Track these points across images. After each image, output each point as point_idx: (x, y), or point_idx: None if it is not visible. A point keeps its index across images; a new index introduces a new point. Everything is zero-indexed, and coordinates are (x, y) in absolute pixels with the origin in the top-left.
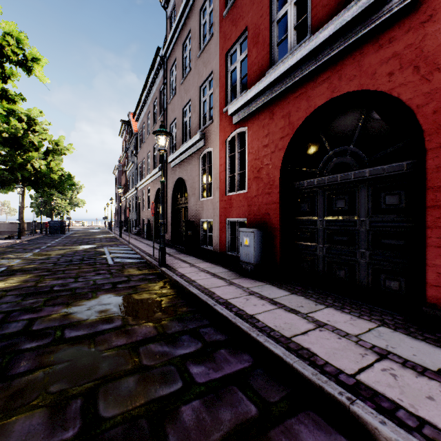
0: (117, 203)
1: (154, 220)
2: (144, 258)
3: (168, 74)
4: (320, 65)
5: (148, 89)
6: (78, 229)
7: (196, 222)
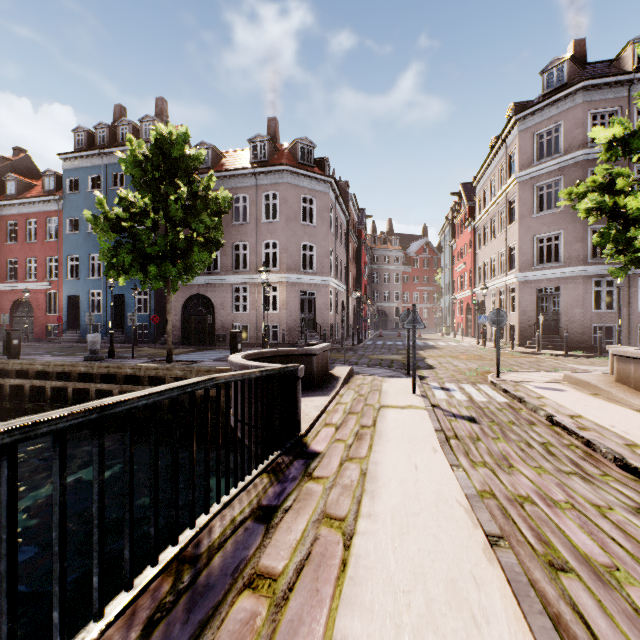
0: None
1: None
2: None
3: None
4: (20, 289)
5: None
6: None
7: None
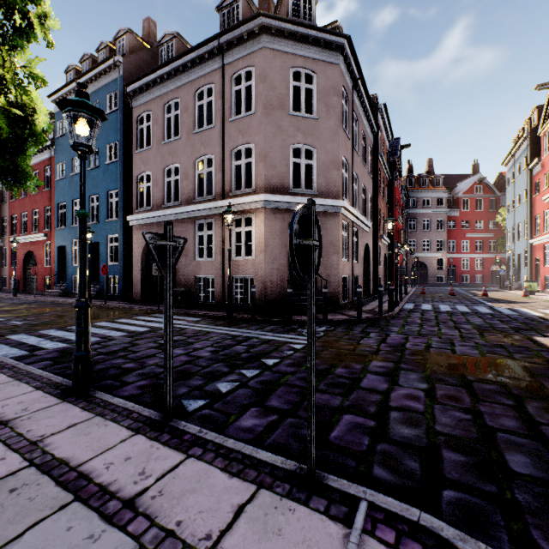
0: None
1: None
2: None
3: None
4: (28, 242)
5: None
6: None
7: (1, 277)
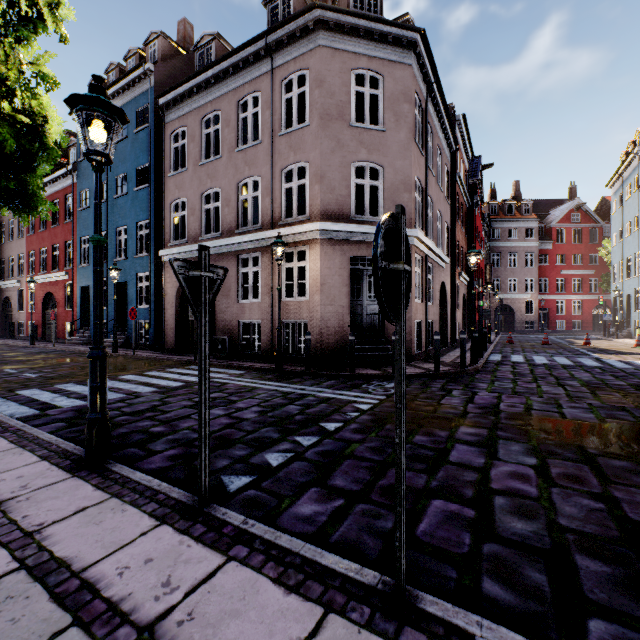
0: None
1: None
2: None
3: None
4: (48, 282)
5: None
6: None
7: (17, 323)
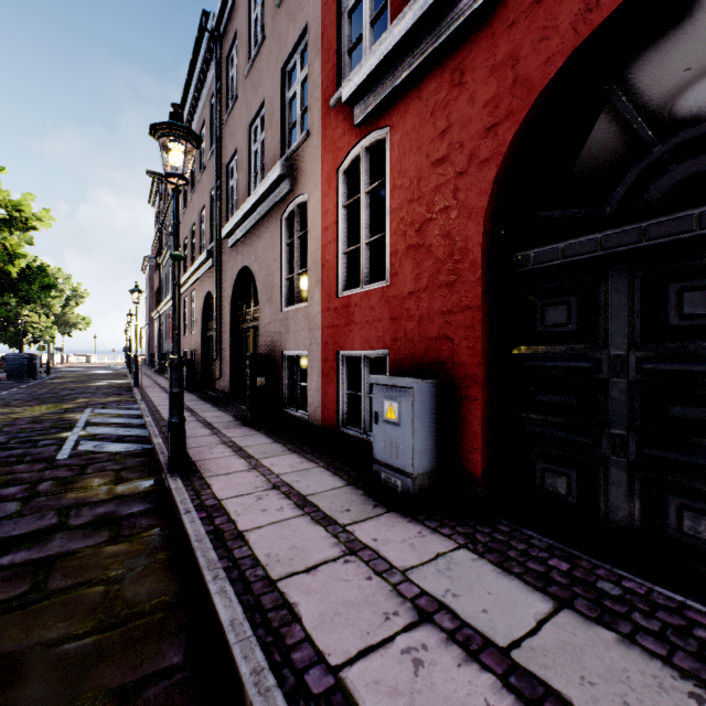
0: (148, 323)
1: (202, 354)
2: (151, 439)
3: (224, 66)
4: None
5: (191, 106)
6: (75, 368)
7: (275, 357)
